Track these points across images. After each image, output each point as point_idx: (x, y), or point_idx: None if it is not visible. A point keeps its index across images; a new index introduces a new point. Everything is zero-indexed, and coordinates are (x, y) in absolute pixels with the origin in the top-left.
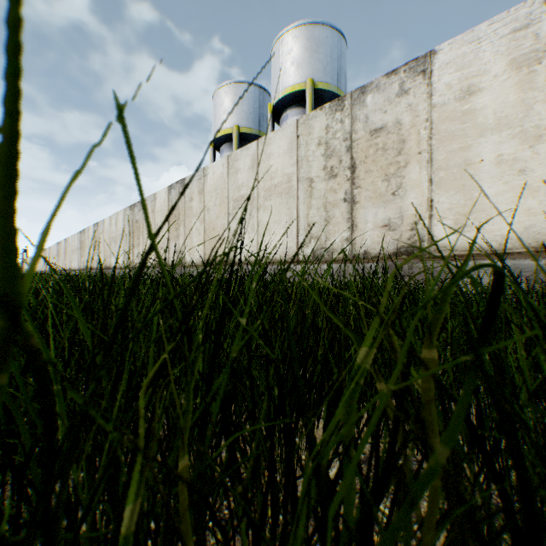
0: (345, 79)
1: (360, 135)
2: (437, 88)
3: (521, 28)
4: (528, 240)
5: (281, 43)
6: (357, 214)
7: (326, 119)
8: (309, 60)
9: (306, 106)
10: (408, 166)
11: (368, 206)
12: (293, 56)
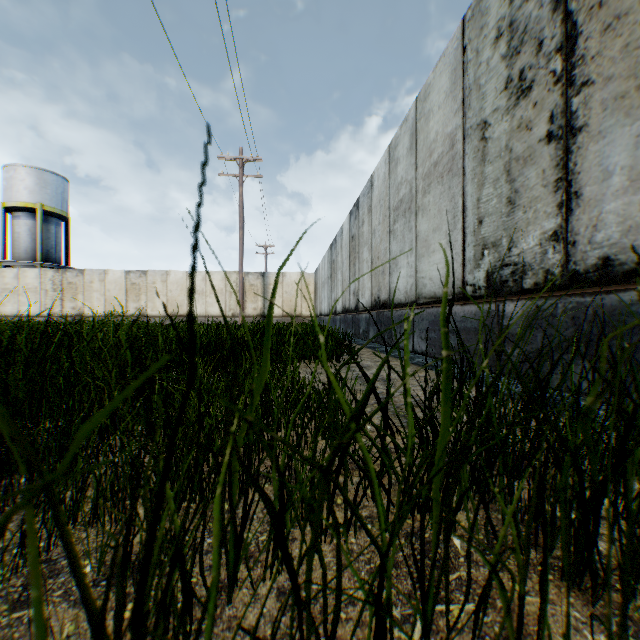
0: (68, 204)
1: (66, 282)
2: (86, 278)
3: (101, 274)
4: (102, 314)
5: (17, 170)
6: (65, 304)
7: (54, 273)
8: (40, 191)
9: (38, 219)
10: (80, 294)
11: (69, 302)
12: (28, 184)
